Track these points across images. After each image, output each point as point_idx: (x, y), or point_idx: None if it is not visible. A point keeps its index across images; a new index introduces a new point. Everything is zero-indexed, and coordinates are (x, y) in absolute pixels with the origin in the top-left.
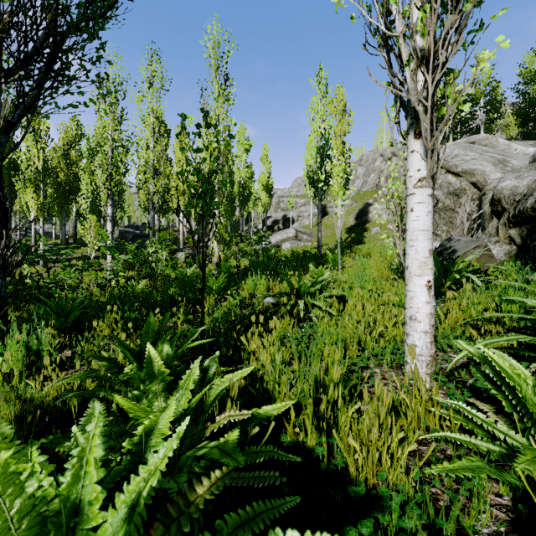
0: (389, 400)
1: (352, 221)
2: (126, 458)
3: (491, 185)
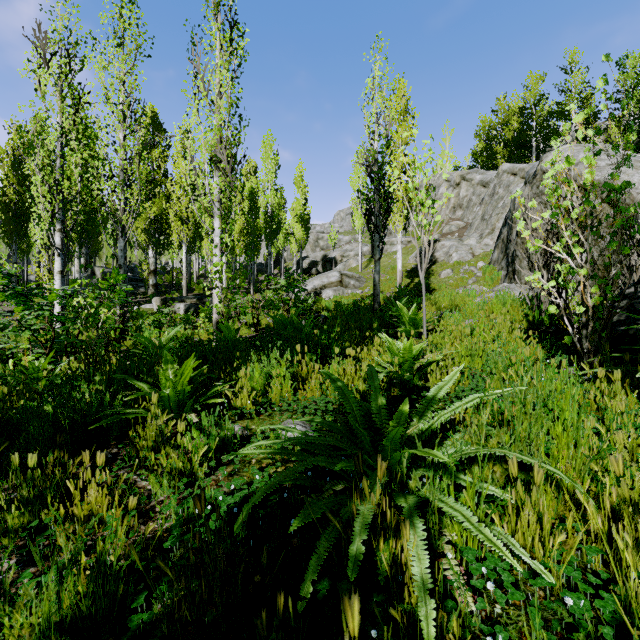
0: None
1: (412, 262)
2: None
3: None
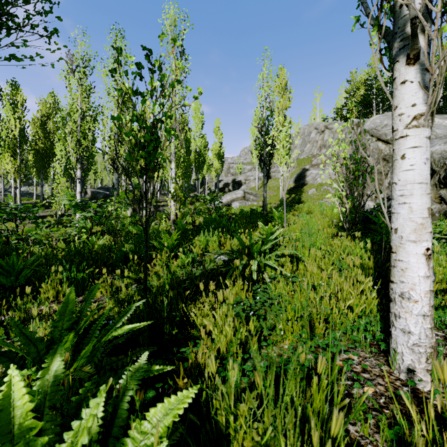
0: None
1: (291, 184)
2: None
3: None
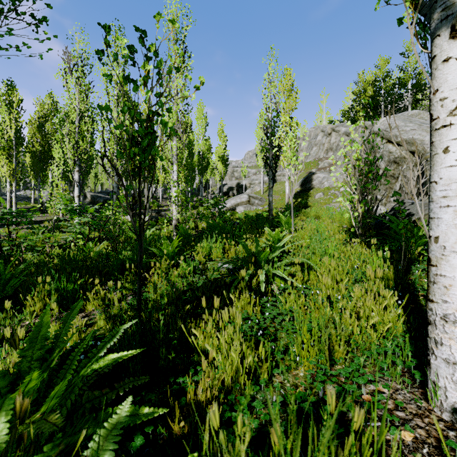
0: None
1: (297, 188)
2: None
3: None
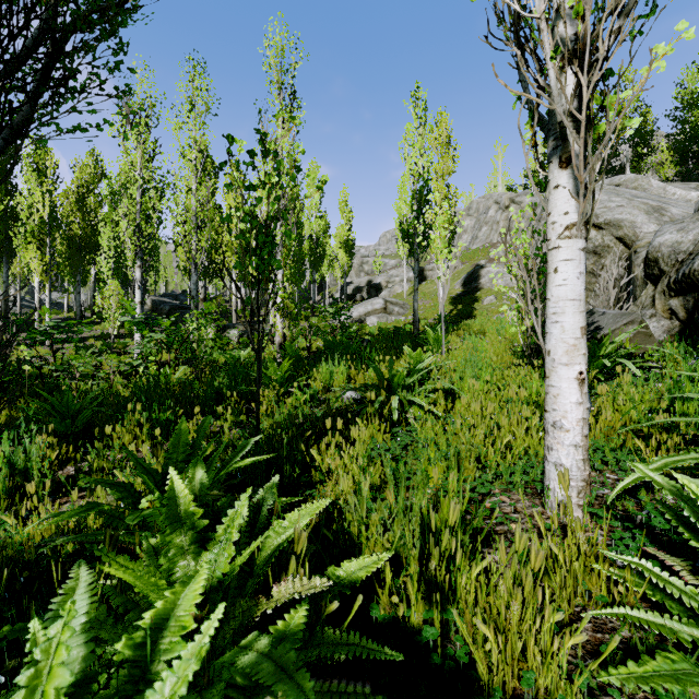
0: (540, 562)
1: (458, 288)
2: (120, 672)
3: (644, 240)
